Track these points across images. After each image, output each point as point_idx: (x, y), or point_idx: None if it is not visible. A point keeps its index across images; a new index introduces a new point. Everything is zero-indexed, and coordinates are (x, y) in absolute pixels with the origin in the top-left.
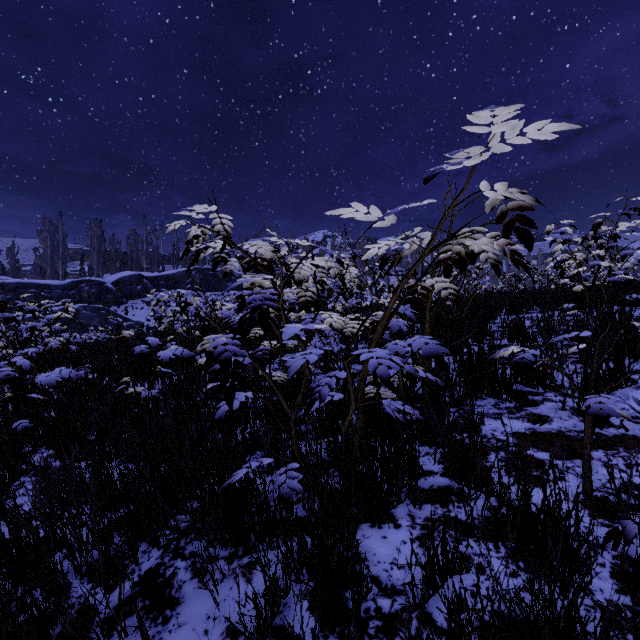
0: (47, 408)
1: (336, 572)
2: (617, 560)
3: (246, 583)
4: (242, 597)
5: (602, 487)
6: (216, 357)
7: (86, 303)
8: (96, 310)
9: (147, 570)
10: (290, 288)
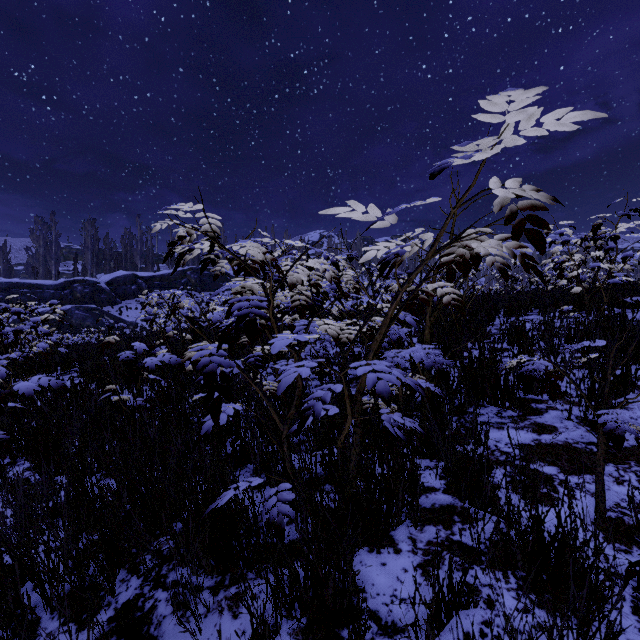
0: (28, 416)
1: (331, 606)
2: (639, 594)
3: (232, 619)
4: (227, 636)
5: (615, 506)
6: (200, 370)
7: (79, 303)
8: (89, 310)
9: (124, 602)
10: (283, 292)
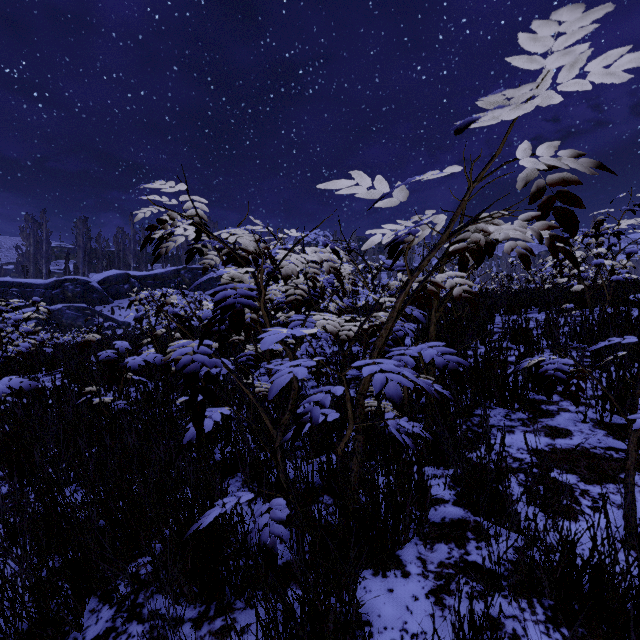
0: (3, 421)
1: None
2: None
3: None
4: None
5: None
6: (179, 370)
7: (70, 303)
8: (81, 310)
9: (93, 638)
10: (277, 285)
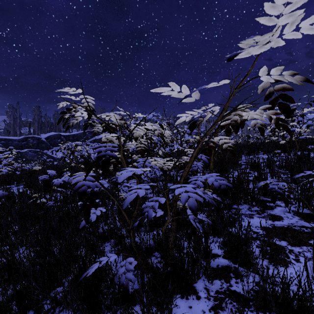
0: None
1: None
2: None
3: None
4: None
5: None
6: (76, 190)
7: (31, 148)
8: (36, 152)
9: None
10: (131, 142)
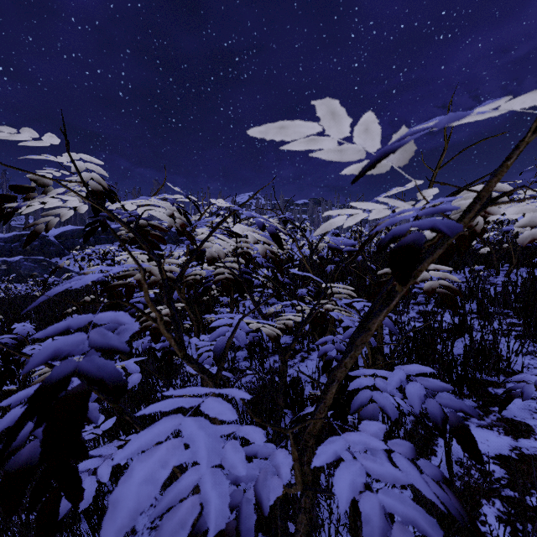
0: None
1: None
2: None
3: None
4: None
5: None
6: None
7: (29, 255)
8: (37, 262)
9: None
10: (201, 265)
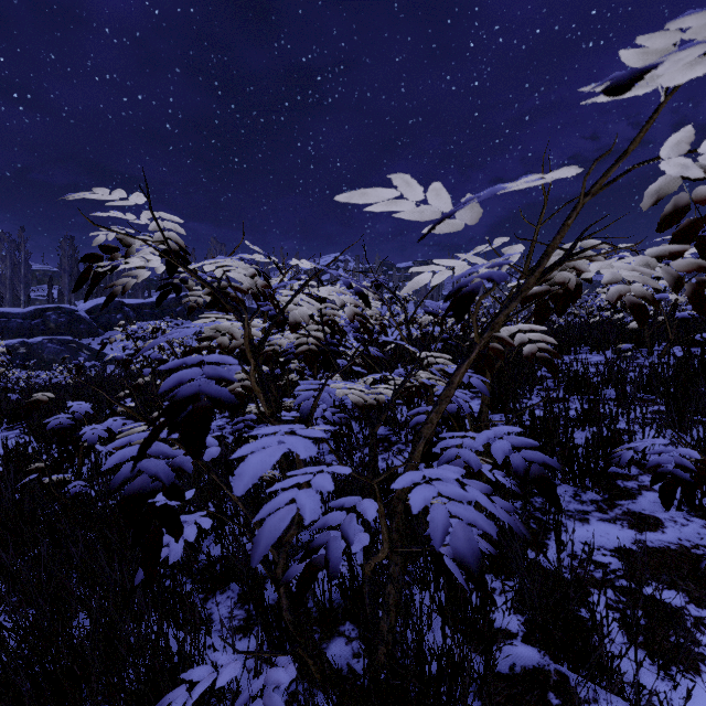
0: None
1: None
2: None
3: None
4: None
5: None
6: (115, 489)
7: (53, 335)
8: (65, 343)
9: None
10: (283, 333)
